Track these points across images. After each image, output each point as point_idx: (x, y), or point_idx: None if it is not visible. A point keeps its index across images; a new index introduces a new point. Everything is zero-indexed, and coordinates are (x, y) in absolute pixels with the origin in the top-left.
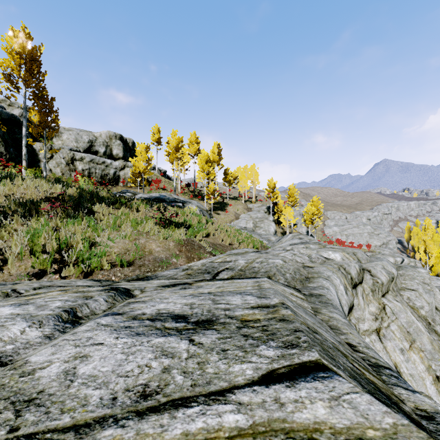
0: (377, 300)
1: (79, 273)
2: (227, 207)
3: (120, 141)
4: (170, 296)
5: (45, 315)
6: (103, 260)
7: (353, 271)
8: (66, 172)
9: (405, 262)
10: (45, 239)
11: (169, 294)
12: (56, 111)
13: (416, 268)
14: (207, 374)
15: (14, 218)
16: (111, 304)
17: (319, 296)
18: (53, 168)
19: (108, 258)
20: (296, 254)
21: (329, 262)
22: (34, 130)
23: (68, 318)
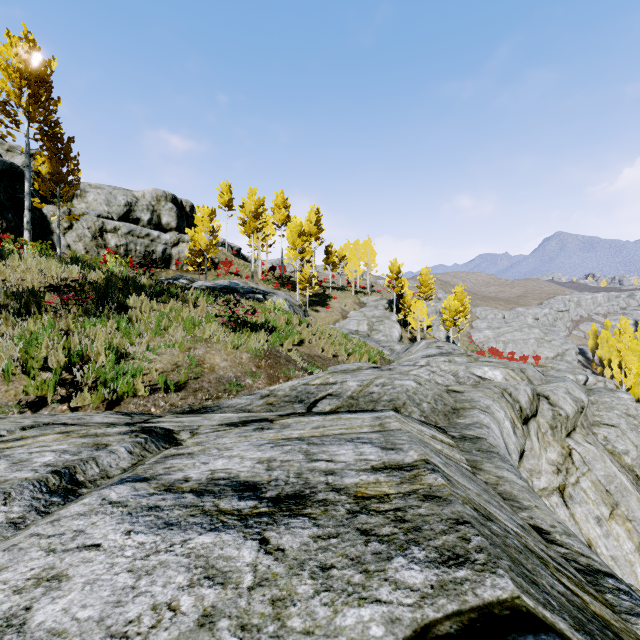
0: (560, 441)
1: (99, 403)
2: (330, 301)
3: (173, 205)
4: (236, 445)
5: (18, 481)
6: (137, 382)
7: (523, 398)
8: (92, 249)
9: (591, 382)
10: (47, 349)
11: (235, 439)
12: (75, 157)
13: (616, 392)
14: (290, 634)
15: (2, 317)
16: (139, 457)
17: (476, 440)
18: (72, 243)
19: (146, 378)
20: (436, 371)
21: (486, 383)
22: (43, 185)
23: (59, 485)
